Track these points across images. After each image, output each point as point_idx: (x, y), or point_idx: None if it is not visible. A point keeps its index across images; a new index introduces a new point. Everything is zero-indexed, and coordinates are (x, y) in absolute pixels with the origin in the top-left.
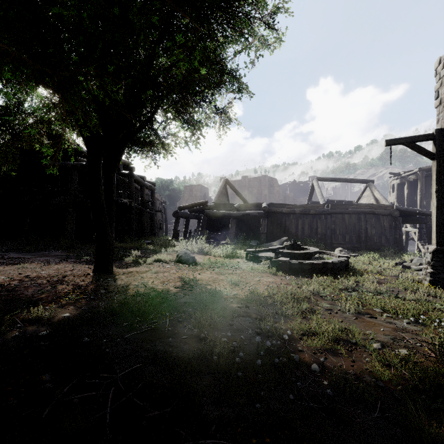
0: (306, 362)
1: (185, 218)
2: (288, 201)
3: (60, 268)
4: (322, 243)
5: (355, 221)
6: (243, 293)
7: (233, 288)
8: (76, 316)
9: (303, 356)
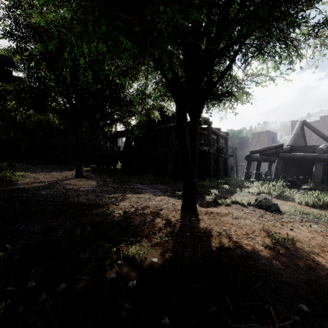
0: None
1: (256, 161)
2: None
3: (160, 200)
4: None
5: None
6: None
7: None
8: (162, 264)
9: None
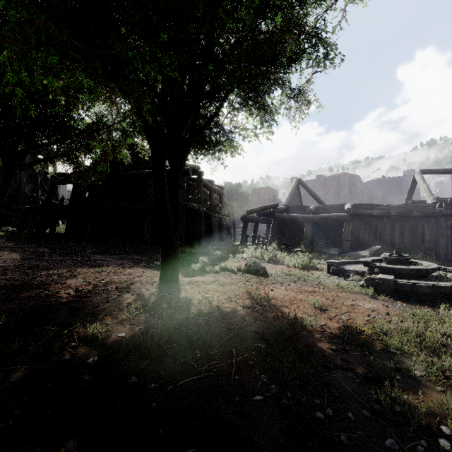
0: None
1: (254, 222)
2: (375, 201)
3: (131, 273)
4: (433, 254)
5: None
6: (333, 325)
7: (318, 314)
8: (131, 337)
9: None
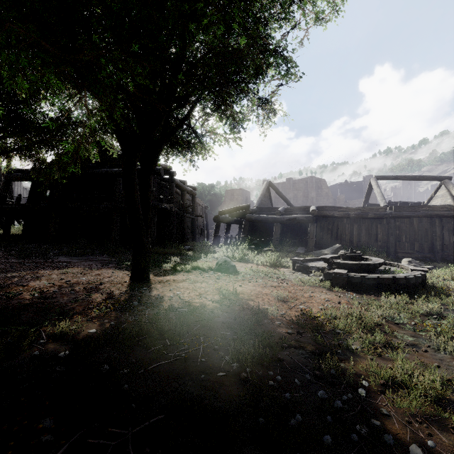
0: (399, 438)
1: (226, 223)
2: (339, 204)
3: (99, 273)
4: (384, 251)
5: (427, 226)
6: (292, 313)
7: (280, 305)
8: (102, 332)
9: (392, 426)
